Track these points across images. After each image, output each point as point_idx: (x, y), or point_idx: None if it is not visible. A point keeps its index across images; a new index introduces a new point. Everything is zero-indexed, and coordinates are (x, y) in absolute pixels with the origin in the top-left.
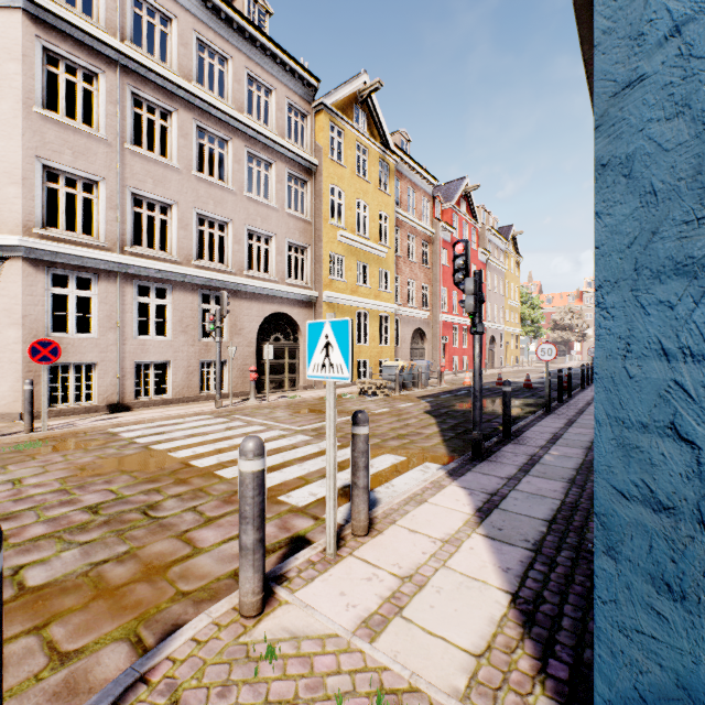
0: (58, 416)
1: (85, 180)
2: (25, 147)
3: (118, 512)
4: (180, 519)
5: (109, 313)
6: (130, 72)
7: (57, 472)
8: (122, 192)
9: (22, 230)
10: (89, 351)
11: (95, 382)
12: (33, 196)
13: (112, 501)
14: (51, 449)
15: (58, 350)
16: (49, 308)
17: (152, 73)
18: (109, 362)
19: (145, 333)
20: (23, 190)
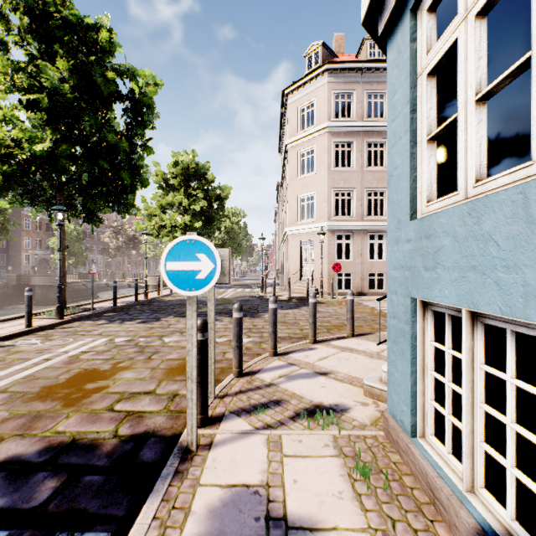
0: (339, 295)
1: (348, 191)
2: (328, 186)
3: (364, 319)
4: (383, 323)
5: (357, 250)
6: (366, 133)
7: (344, 309)
8: (362, 192)
9: (327, 219)
10: (349, 267)
11: (351, 281)
12: (330, 205)
13: (362, 317)
14: (340, 304)
15: (340, 267)
16: (335, 250)
17: (376, 127)
18: (357, 272)
19: (372, 257)
20: (328, 203)
